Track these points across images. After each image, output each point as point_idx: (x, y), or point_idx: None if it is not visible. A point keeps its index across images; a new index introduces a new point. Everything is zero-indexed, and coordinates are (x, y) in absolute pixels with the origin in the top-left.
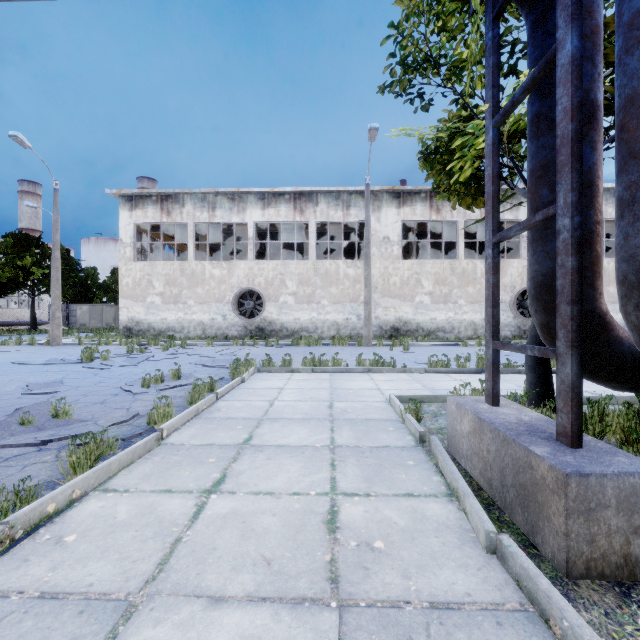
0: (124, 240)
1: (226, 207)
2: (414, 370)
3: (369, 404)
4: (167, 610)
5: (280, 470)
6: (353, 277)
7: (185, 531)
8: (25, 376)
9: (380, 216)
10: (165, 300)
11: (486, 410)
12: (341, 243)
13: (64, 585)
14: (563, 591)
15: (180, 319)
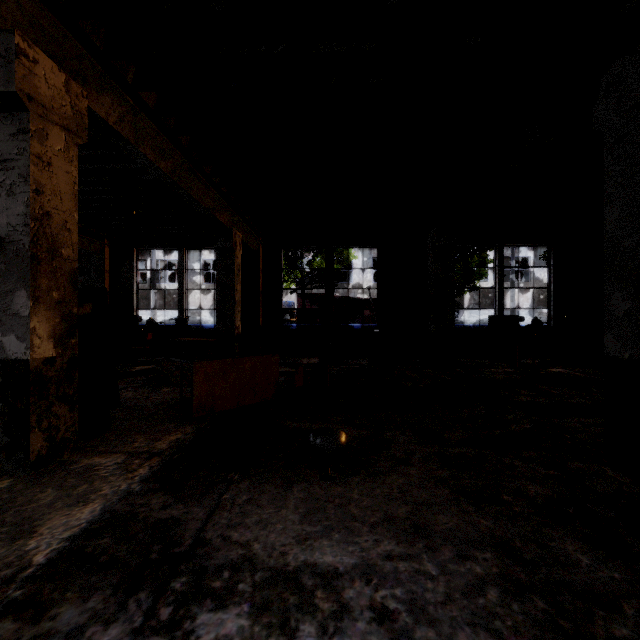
0: None
1: None
2: None
3: None
4: None
5: None
6: (173, 294)
7: None
8: None
9: (190, 256)
10: None
11: None
12: None
13: None
14: None
15: None
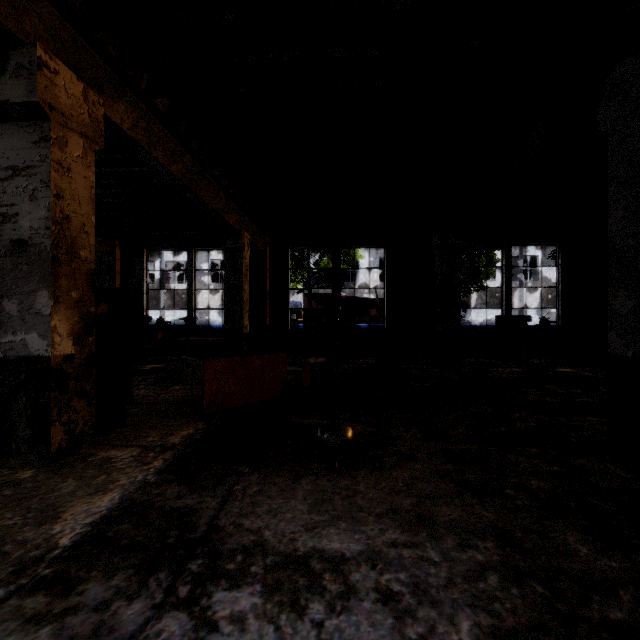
0: None
1: None
2: None
3: None
4: None
5: None
6: (182, 294)
7: None
8: None
9: (198, 257)
10: None
11: None
12: None
13: None
14: None
15: None
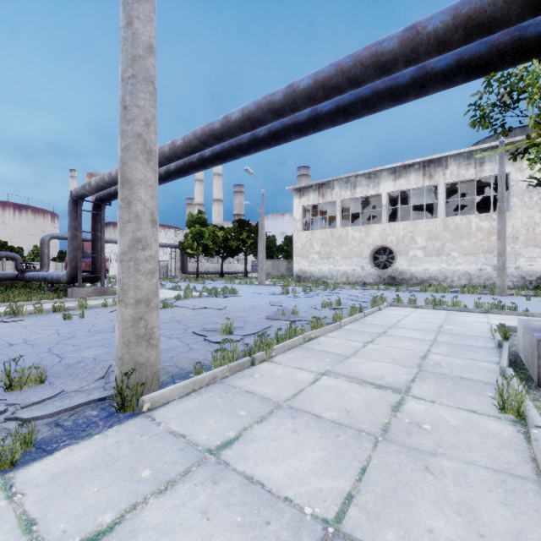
0: (296, 218)
1: (364, 184)
2: (537, 314)
3: (472, 329)
4: (360, 358)
5: (401, 343)
6: (487, 229)
7: (360, 349)
8: (263, 299)
9: (522, 165)
10: (321, 257)
11: (534, 324)
12: (478, 194)
13: (327, 350)
14: (531, 388)
15: (331, 270)
